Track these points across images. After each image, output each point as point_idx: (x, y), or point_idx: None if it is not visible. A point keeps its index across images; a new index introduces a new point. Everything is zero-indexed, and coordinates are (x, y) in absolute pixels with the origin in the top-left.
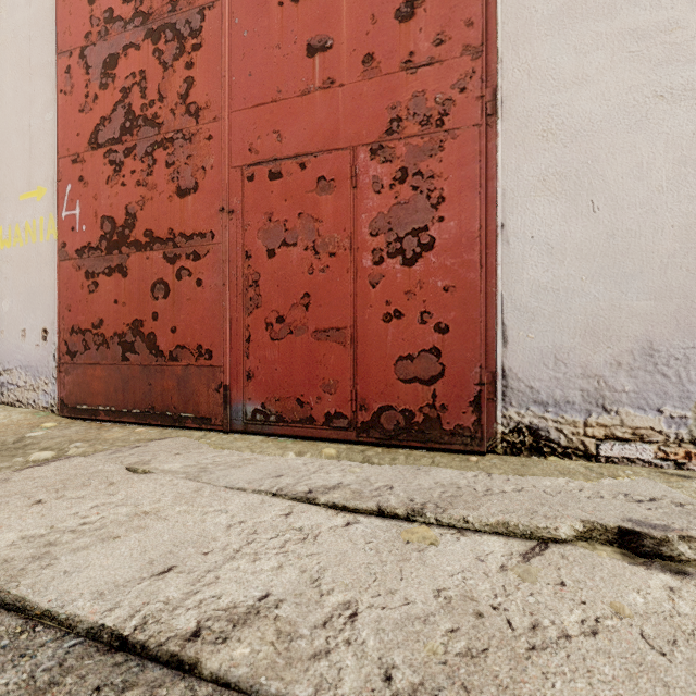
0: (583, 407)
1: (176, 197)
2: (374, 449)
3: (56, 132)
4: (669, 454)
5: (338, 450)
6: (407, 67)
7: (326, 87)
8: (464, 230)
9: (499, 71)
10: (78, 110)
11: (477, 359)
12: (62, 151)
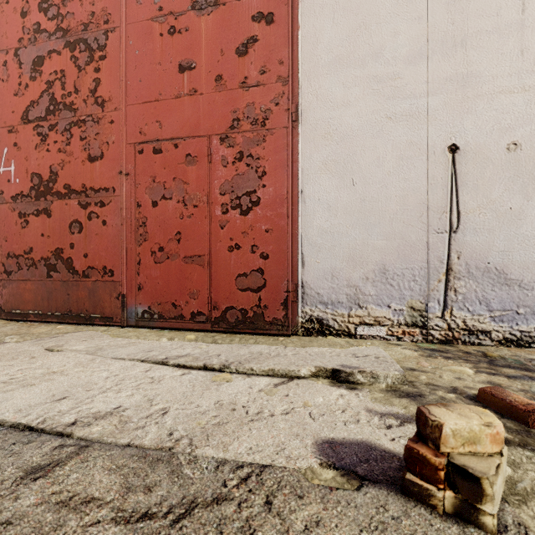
0: (347, 305)
1: (88, 162)
2: (222, 335)
3: None
4: (394, 332)
5: (197, 336)
6: (243, 86)
7: (192, 94)
8: (278, 193)
9: (300, 93)
10: (13, 94)
11: (286, 276)
12: (0, 123)
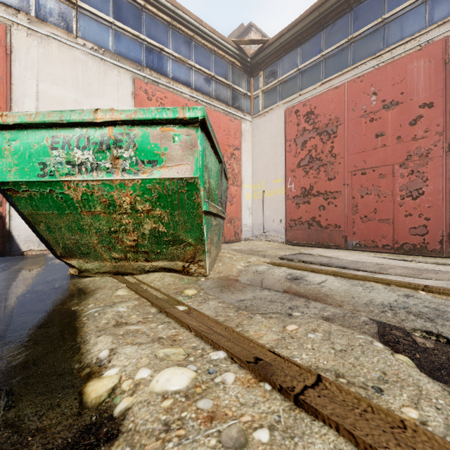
0: None
1: (327, 181)
2: (401, 255)
3: (284, 163)
4: None
5: (388, 254)
6: (413, 140)
7: (382, 147)
8: (436, 188)
9: None
10: (293, 157)
11: (441, 228)
12: (287, 169)
